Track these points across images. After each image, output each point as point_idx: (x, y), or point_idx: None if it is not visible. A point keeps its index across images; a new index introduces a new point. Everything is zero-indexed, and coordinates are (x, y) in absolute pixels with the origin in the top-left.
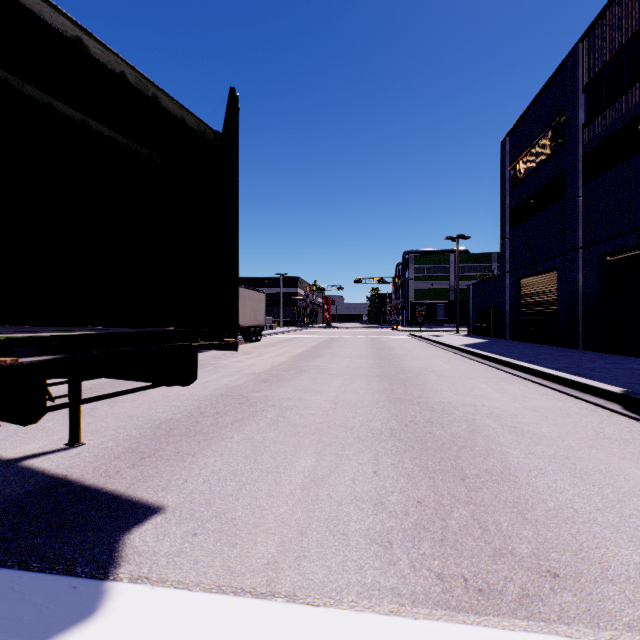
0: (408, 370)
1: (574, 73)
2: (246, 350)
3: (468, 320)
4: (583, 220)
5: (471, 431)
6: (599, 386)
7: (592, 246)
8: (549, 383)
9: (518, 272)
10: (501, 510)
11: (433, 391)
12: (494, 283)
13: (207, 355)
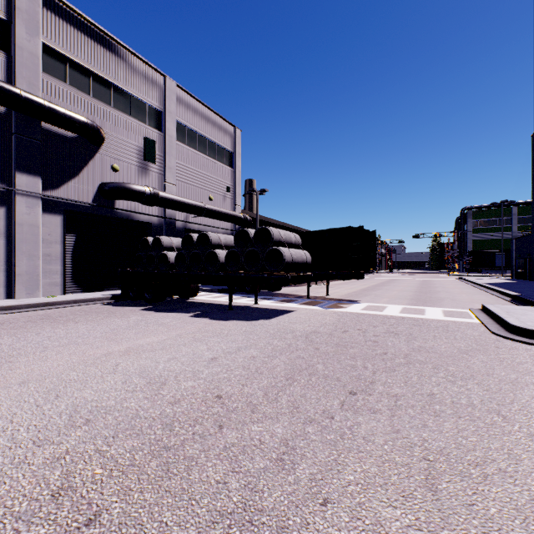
0: (433, 291)
1: None
2: (343, 283)
3: (511, 267)
4: None
5: (438, 300)
6: (511, 293)
7: None
8: (499, 295)
9: None
10: (429, 304)
11: (437, 295)
12: (529, 239)
13: None
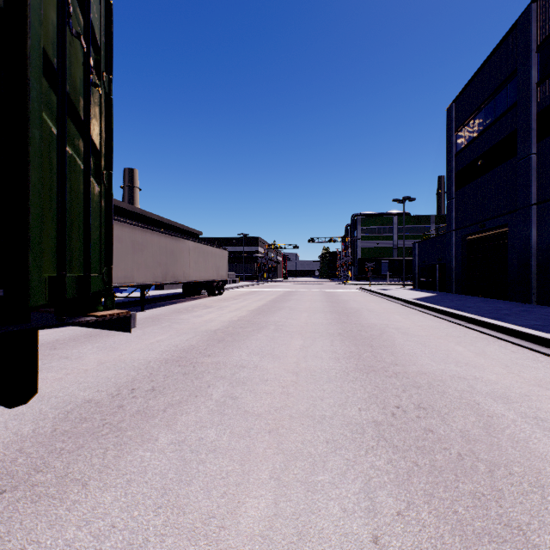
0: (369, 327)
1: (527, 33)
2: (208, 304)
3: (414, 275)
4: (537, 177)
5: (486, 427)
6: None
7: (547, 202)
8: (533, 345)
9: (465, 230)
10: None
11: (406, 355)
12: (440, 241)
13: (169, 309)
